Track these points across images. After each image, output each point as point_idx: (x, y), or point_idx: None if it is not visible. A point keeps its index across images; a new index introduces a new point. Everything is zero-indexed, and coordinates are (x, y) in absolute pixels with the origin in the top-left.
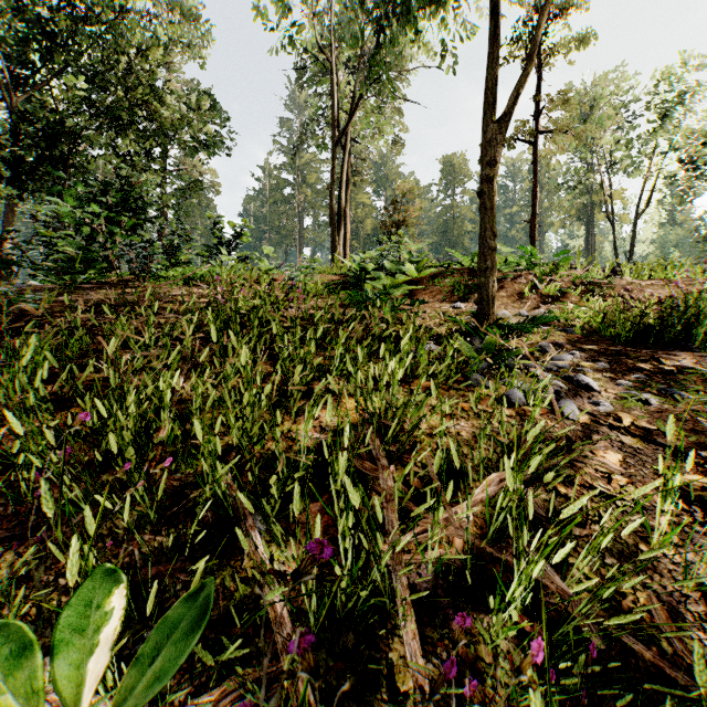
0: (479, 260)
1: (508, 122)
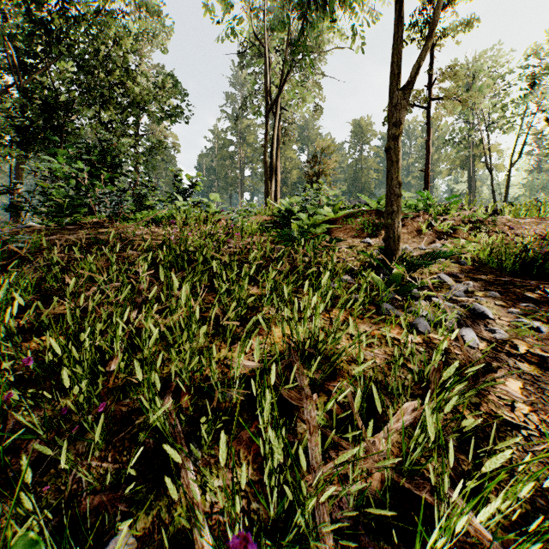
0: (387, 204)
1: (411, 89)
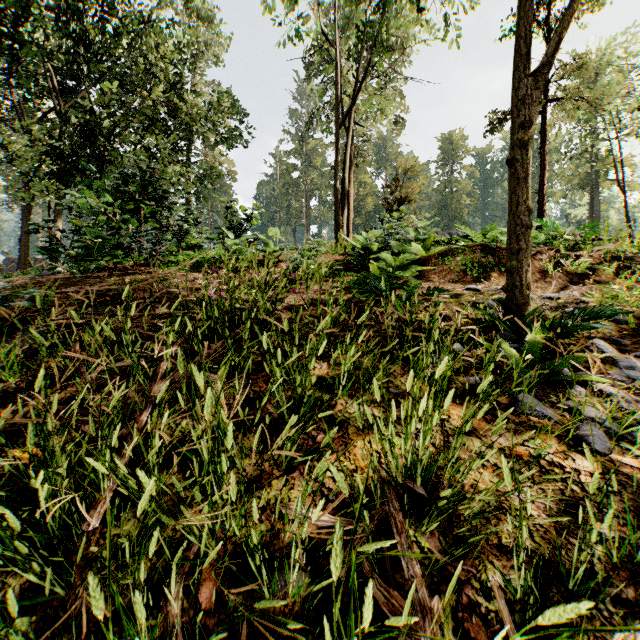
0: (510, 239)
1: (547, 74)
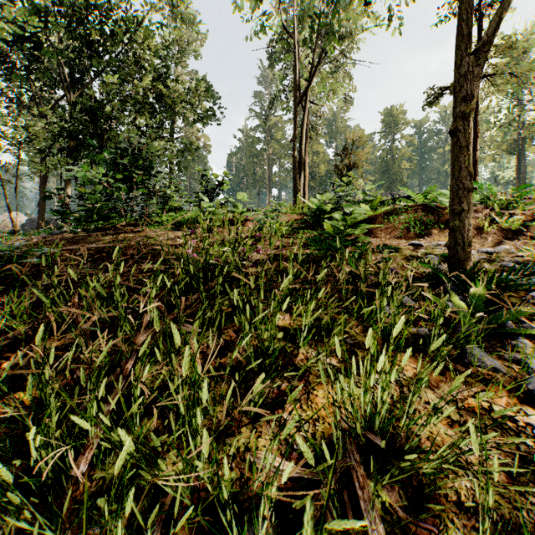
0: (452, 202)
1: (488, 52)
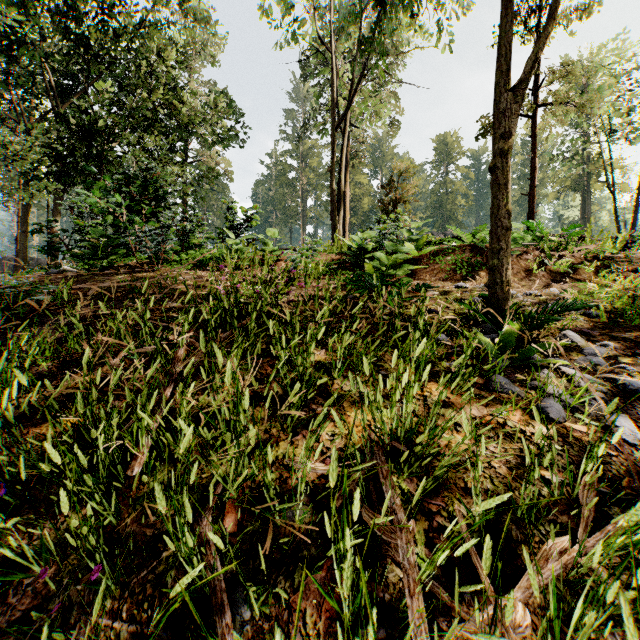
0: (492, 240)
1: (525, 89)
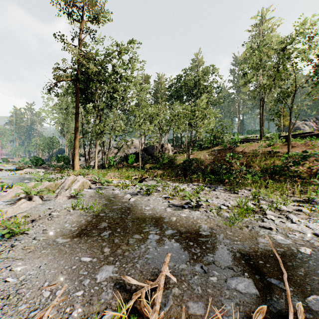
0: (287, 146)
1: (291, 130)
